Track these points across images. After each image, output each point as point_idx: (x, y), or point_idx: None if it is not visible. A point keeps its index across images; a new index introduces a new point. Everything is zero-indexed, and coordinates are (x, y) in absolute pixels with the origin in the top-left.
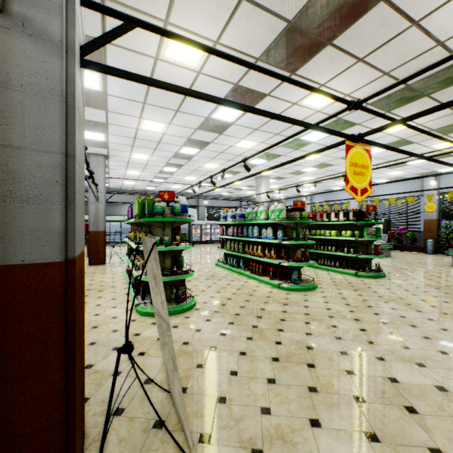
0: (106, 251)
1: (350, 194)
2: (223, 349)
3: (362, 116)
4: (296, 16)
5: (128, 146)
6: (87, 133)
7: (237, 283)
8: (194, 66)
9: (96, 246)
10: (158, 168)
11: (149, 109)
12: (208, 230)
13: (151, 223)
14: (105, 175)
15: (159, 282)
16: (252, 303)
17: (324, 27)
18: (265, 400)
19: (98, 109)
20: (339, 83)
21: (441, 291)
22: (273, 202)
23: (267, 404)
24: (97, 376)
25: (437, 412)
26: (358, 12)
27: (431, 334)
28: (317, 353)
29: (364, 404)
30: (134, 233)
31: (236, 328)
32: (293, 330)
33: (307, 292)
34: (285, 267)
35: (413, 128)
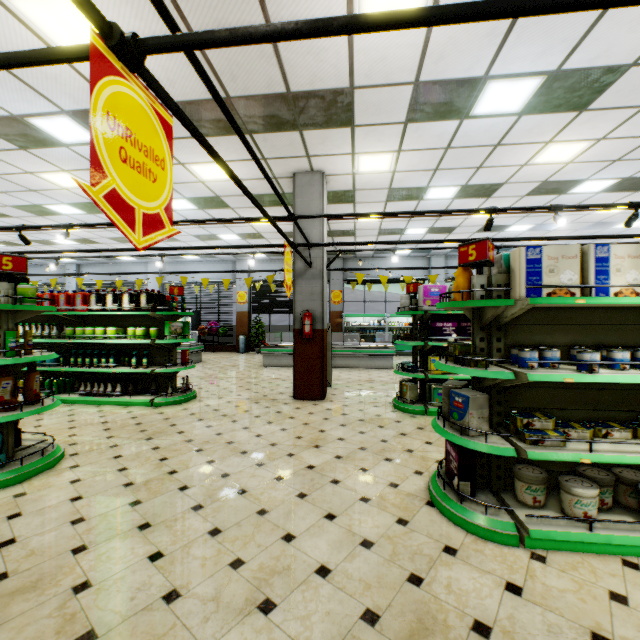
0: None
1: (110, 216)
2: None
3: None
4: None
5: None
6: None
7: None
8: None
9: None
10: None
11: None
12: None
13: None
14: None
15: None
16: None
17: None
18: None
19: None
20: (110, 4)
21: (262, 405)
22: None
23: None
24: None
25: None
26: None
27: (267, 498)
28: None
29: None
30: None
31: None
32: None
33: (30, 483)
34: None
35: (246, 141)
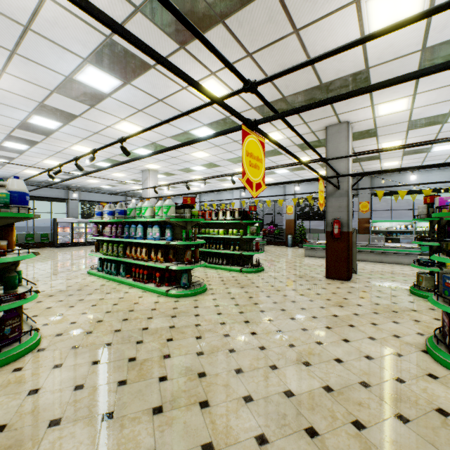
0: None
1: (247, 188)
2: (74, 418)
3: None
4: None
5: None
6: None
7: (114, 296)
8: None
9: None
10: None
11: None
12: (82, 229)
13: None
14: None
15: None
16: (132, 322)
17: None
18: None
19: None
20: (229, 76)
21: (304, 279)
22: (163, 199)
23: None
24: None
25: (333, 424)
26: None
27: (307, 324)
28: (211, 381)
29: (268, 446)
30: None
31: (104, 369)
32: (182, 352)
33: (198, 296)
34: (174, 270)
35: (295, 131)
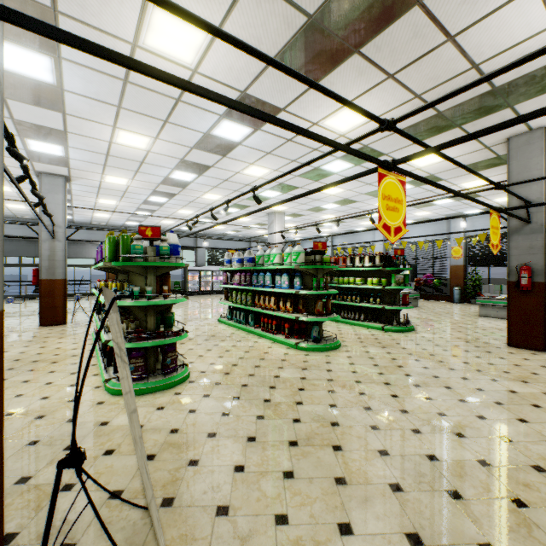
0: (68, 306)
1: (383, 233)
2: (225, 435)
3: (391, 145)
4: (319, 10)
5: (98, 165)
6: (36, 143)
7: (245, 344)
8: (187, 61)
9: (51, 300)
10: (141, 196)
11: (127, 116)
12: (209, 277)
13: (127, 268)
14: (65, 204)
15: (124, 357)
16: (263, 369)
17: (351, 30)
18: (280, 503)
19: (51, 110)
20: (366, 103)
21: (471, 344)
22: (288, 243)
23: (283, 509)
24: (35, 494)
25: (483, 494)
26: (390, 15)
27: (467, 396)
28: (344, 430)
29: (403, 494)
30: (104, 283)
31: (243, 404)
32: (314, 402)
33: (329, 352)
34: (304, 322)
35: (449, 159)
